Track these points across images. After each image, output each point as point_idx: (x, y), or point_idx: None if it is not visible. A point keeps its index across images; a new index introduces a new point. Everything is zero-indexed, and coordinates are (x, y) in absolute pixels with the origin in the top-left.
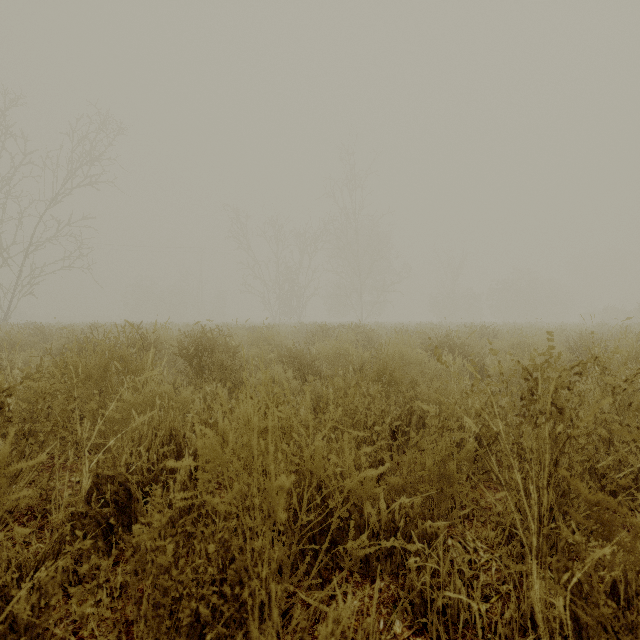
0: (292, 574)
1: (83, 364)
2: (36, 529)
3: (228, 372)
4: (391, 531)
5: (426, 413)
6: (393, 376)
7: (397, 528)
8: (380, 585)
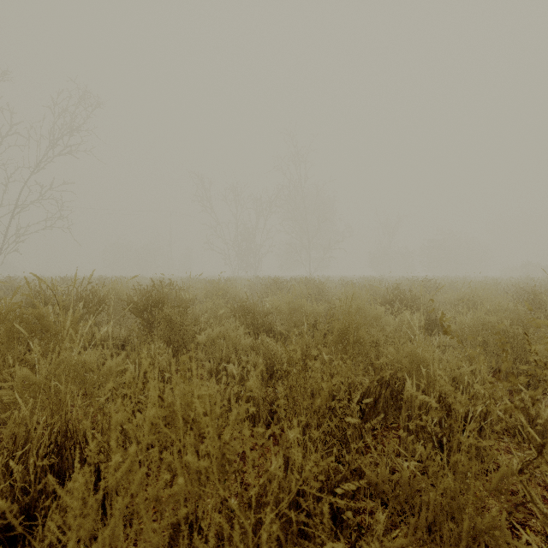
0: None
1: None
2: None
3: (177, 328)
4: None
5: (397, 382)
6: (357, 338)
7: None
8: None
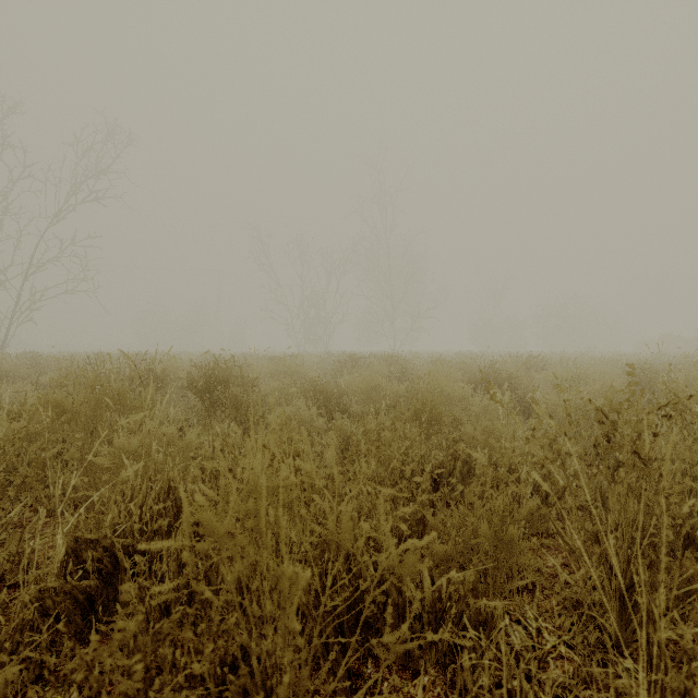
0: (314, 665)
1: (69, 401)
2: (4, 603)
3: (244, 409)
4: (437, 612)
5: (472, 458)
6: (434, 414)
7: (444, 608)
8: (423, 680)
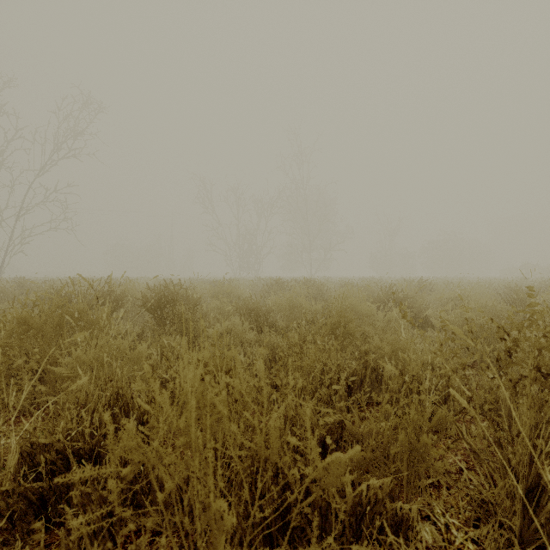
0: None
1: (36, 319)
2: None
3: (188, 324)
4: (357, 514)
5: (380, 366)
6: (347, 329)
7: (364, 511)
8: None
